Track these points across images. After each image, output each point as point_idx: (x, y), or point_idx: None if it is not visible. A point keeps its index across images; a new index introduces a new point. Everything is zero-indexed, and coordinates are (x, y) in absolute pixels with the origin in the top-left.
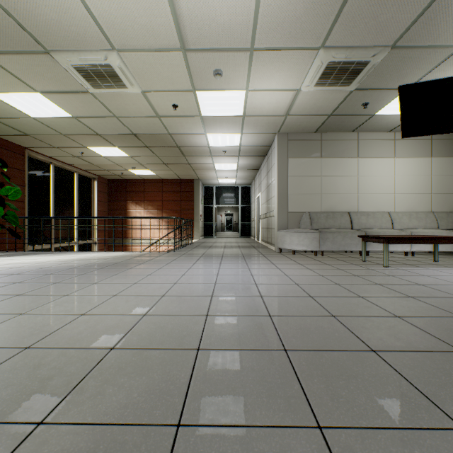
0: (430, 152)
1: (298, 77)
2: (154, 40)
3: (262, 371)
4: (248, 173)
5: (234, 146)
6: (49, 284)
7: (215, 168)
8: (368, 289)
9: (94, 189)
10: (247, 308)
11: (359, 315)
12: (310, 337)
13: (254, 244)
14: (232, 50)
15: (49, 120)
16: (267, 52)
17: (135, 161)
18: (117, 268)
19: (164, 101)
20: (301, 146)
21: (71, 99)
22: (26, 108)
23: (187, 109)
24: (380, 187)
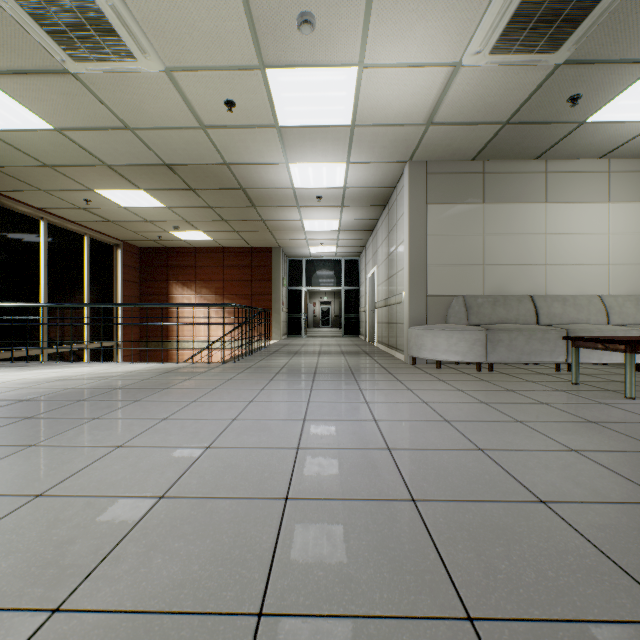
0: None
1: (460, 32)
2: None
3: None
4: (356, 236)
5: (335, 188)
6: None
7: (304, 229)
8: None
9: (117, 262)
10: (385, 564)
11: None
12: None
13: (366, 348)
14: None
15: (15, 136)
16: None
17: (177, 215)
18: (110, 401)
19: (210, 93)
20: (448, 184)
21: (40, 89)
22: None
23: (252, 111)
24: (584, 252)
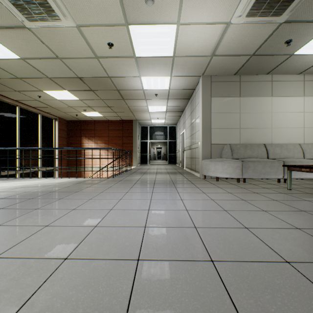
0: None
1: (231, 5)
2: None
3: None
4: (175, 114)
5: (164, 90)
6: None
7: (149, 111)
8: None
9: (55, 127)
10: (199, 308)
11: None
12: None
13: (180, 170)
14: None
15: (1, 62)
16: None
17: (85, 104)
18: (46, 199)
19: (100, 39)
20: (222, 87)
21: (12, 36)
22: None
23: (122, 48)
24: (291, 122)
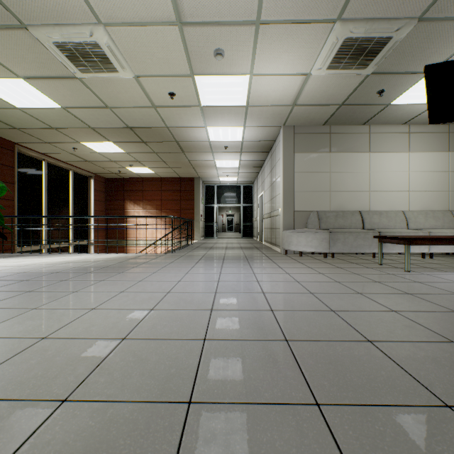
0: (448, 146)
1: (309, 58)
2: (145, 11)
3: (290, 453)
4: (251, 170)
5: (236, 141)
6: (21, 293)
7: (216, 166)
8: (399, 301)
9: (90, 188)
10: (256, 328)
11: (402, 339)
12: (348, 379)
13: (257, 245)
14: (235, 24)
15: (36, 111)
16: (276, 25)
17: (132, 157)
18: (105, 273)
19: (160, 88)
20: (308, 140)
21: (57, 86)
22: (10, 97)
23: (185, 98)
24: (393, 184)
